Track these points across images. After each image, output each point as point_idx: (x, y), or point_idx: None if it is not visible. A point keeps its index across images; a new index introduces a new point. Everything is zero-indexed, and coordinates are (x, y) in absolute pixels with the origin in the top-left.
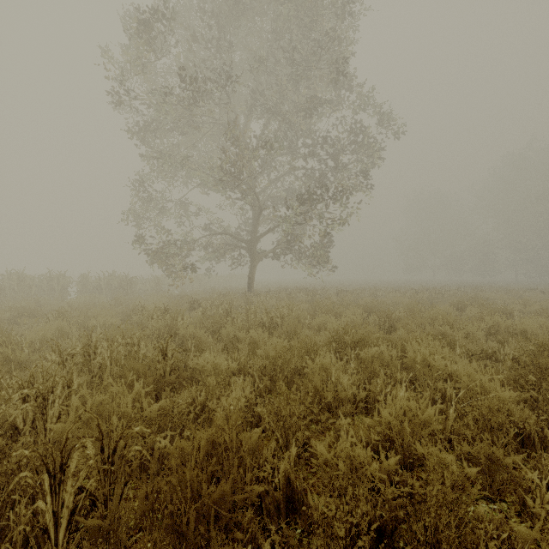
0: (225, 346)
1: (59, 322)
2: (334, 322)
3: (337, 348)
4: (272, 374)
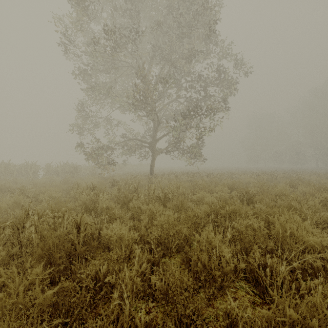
0: (132, 214)
1: (16, 197)
2: (210, 197)
3: (214, 218)
4: (165, 242)
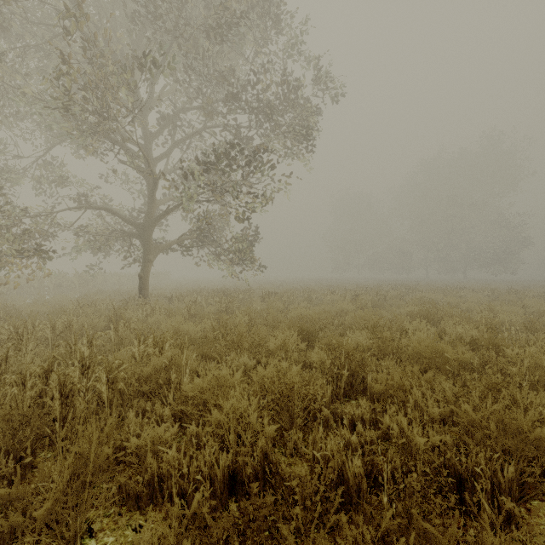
0: None
1: None
2: (234, 402)
3: None
4: None
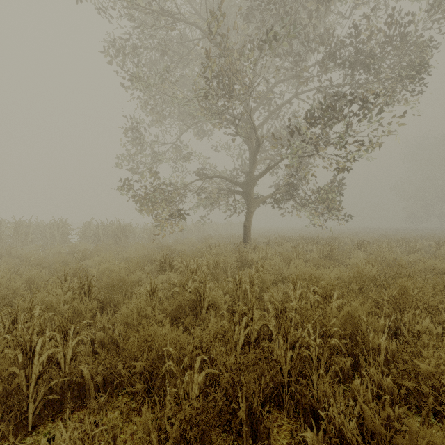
0: None
1: None
2: None
3: None
4: None
